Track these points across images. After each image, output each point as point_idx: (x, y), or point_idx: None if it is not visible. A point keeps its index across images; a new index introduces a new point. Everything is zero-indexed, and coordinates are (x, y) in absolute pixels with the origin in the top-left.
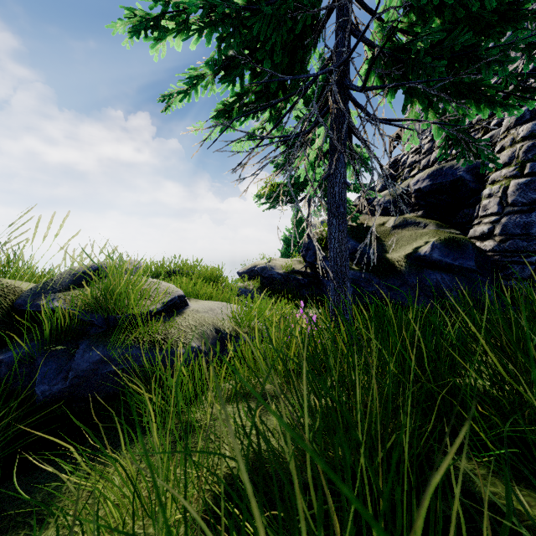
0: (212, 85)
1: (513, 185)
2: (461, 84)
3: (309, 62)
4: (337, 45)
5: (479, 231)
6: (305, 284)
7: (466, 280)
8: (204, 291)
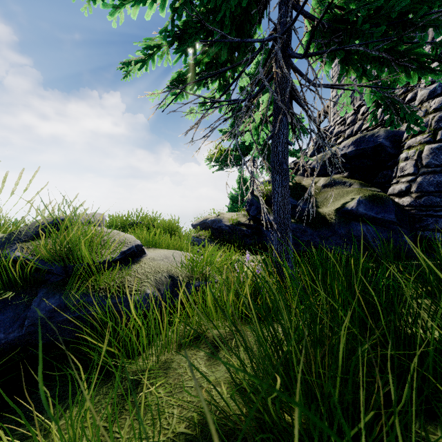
0: (167, 55)
1: (427, 149)
2: (394, 51)
3: (254, 36)
4: (280, 18)
5: (397, 189)
6: (248, 234)
7: (388, 231)
8: (161, 240)
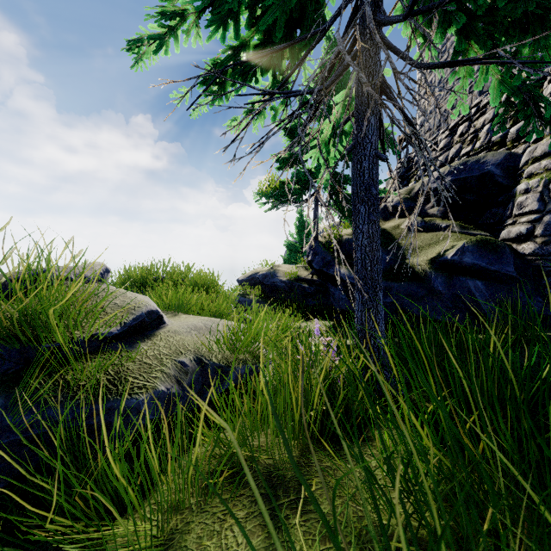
0: (195, 29)
1: None
2: (549, 8)
3: (324, 4)
4: None
5: (515, 232)
6: (311, 293)
7: (506, 289)
8: (192, 302)
